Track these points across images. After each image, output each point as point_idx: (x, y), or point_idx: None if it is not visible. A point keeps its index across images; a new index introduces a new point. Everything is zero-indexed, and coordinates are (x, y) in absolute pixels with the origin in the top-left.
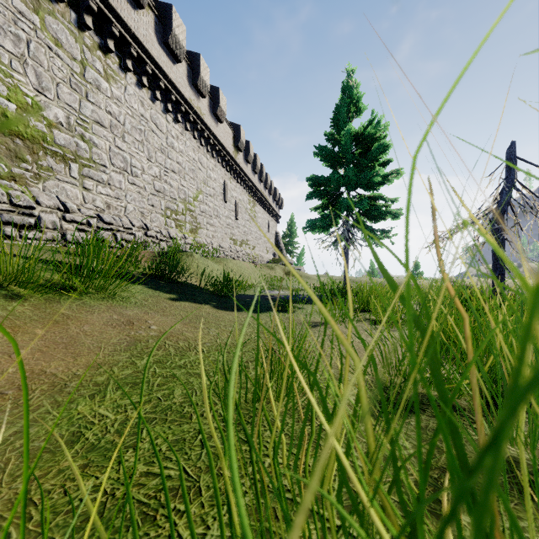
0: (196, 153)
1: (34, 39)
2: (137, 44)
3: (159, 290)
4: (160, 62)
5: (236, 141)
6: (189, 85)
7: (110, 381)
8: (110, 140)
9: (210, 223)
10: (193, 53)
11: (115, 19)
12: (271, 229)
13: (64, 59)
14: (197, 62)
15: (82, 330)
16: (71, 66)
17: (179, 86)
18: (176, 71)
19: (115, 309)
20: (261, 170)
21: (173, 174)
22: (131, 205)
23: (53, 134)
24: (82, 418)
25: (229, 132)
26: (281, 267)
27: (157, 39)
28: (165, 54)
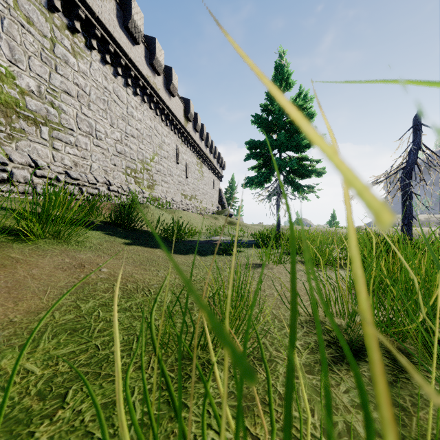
0: (152, 122)
1: (7, 16)
2: (101, 26)
3: (115, 235)
4: (121, 43)
5: (186, 113)
6: (147, 64)
7: (48, 328)
8: (77, 107)
9: (165, 181)
10: (149, 37)
11: (81, 4)
12: (215, 186)
13: (35, 35)
14: (153, 45)
15: (30, 274)
16: (41, 42)
17: (138, 64)
18: (135, 51)
19: (69, 253)
20: (207, 137)
21: (133, 139)
22: (96, 163)
23: (25, 100)
24: (3, 375)
25: (180, 105)
26: (224, 217)
27: (118, 23)
28: (125, 36)
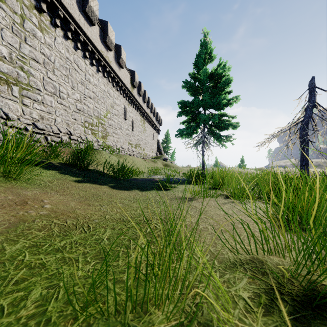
0: (106, 87)
1: None
2: (63, 9)
3: (69, 174)
4: (80, 23)
5: (132, 81)
6: (101, 41)
7: None
8: (44, 72)
9: (115, 133)
10: (103, 21)
11: None
12: (155, 138)
13: (7, 12)
14: (106, 27)
15: None
16: (12, 18)
17: (94, 41)
18: (91, 31)
19: (14, 190)
20: (148, 101)
21: (90, 99)
22: (59, 118)
23: None
24: None
25: (128, 75)
26: (161, 161)
27: (78, 7)
28: (84, 18)
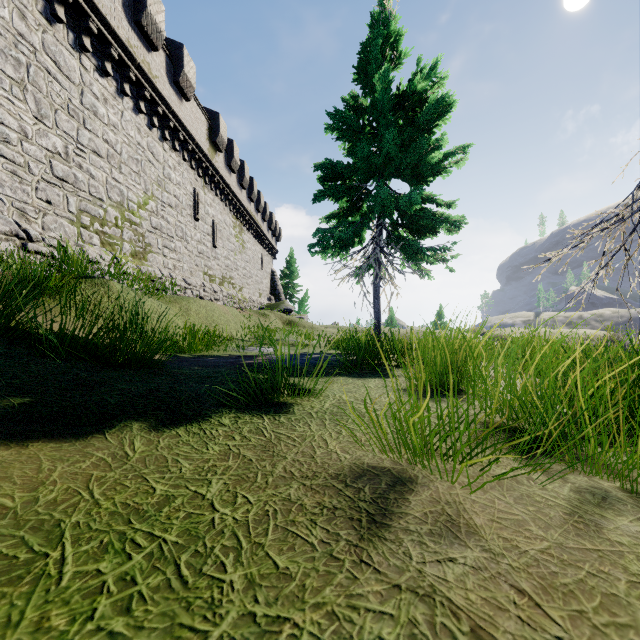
0: (144, 136)
1: None
2: None
3: None
4: None
5: (212, 135)
6: (128, 20)
7: None
8: None
9: (170, 247)
10: None
11: None
12: (266, 266)
13: None
14: None
15: None
16: None
17: (106, 12)
18: None
19: None
20: (251, 185)
21: (97, 158)
22: None
23: None
24: None
25: (201, 119)
26: (278, 314)
27: None
28: None
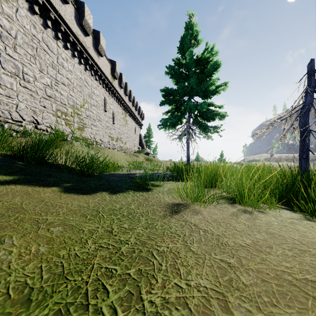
0: (83, 74)
1: None
2: None
3: None
4: None
5: (113, 72)
6: (76, 23)
7: None
8: (0, 47)
9: (94, 124)
10: (79, 1)
11: None
12: (137, 132)
13: None
14: (82, 8)
15: None
16: None
17: (68, 21)
18: (65, 9)
19: None
20: (130, 94)
21: (63, 86)
22: (23, 103)
23: None
24: None
25: (108, 65)
26: (143, 155)
27: None
28: None
